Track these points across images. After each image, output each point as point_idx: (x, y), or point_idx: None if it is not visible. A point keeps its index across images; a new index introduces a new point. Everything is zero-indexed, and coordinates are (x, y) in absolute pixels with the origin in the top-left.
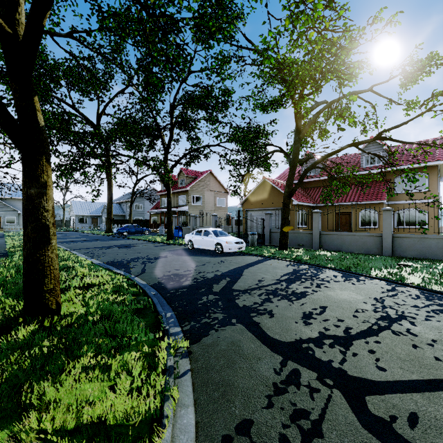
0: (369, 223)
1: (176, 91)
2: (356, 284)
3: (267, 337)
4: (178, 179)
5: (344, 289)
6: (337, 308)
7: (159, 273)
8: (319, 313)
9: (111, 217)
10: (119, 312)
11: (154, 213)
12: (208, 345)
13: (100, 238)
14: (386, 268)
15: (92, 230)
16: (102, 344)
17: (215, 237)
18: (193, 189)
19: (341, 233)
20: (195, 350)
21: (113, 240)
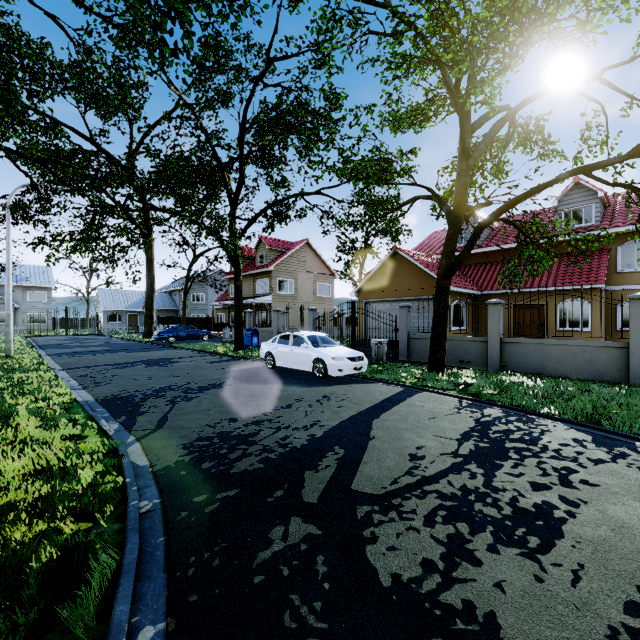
0: (574, 322)
1: (248, 99)
2: None
3: None
4: (256, 254)
5: None
6: None
7: (191, 429)
8: None
9: (152, 312)
10: None
11: (219, 307)
12: None
13: (130, 347)
14: None
15: (126, 334)
16: None
17: (313, 347)
18: (279, 269)
19: (543, 341)
20: None
21: (148, 350)
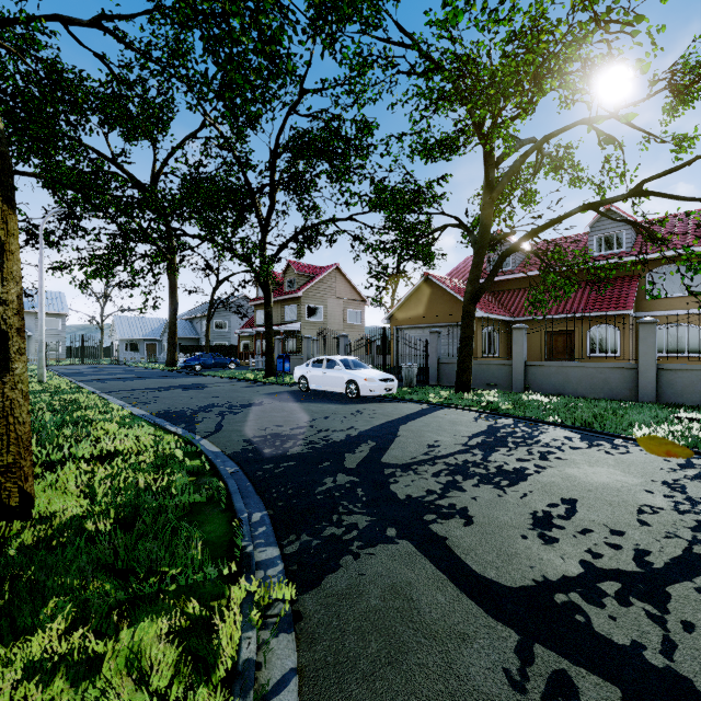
0: (604, 348)
1: (280, 127)
2: (615, 454)
3: (469, 574)
4: (284, 279)
5: (595, 464)
6: (598, 503)
7: (246, 431)
8: (565, 516)
9: (176, 340)
10: (155, 512)
11: (245, 335)
12: (338, 596)
13: (156, 374)
14: (658, 423)
15: (146, 363)
16: (91, 598)
17: (346, 370)
18: (308, 295)
19: (563, 364)
20: (309, 610)
21: (177, 377)
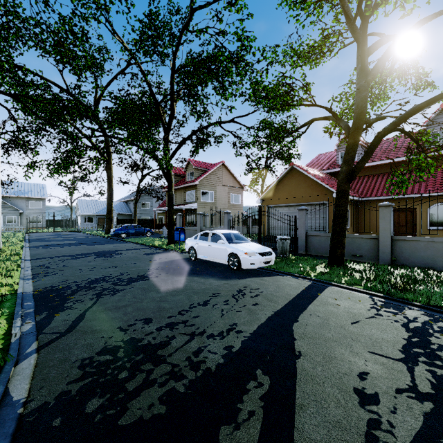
0: None
1: (176, 45)
2: None
3: None
4: (185, 172)
5: None
6: None
7: (101, 334)
8: None
9: (112, 215)
10: None
11: (160, 212)
12: None
13: (92, 240)
14: None
15: (95, 231)
16: None
17: (228, 243)
18: (203, 183)
19: (434, 239)
20: None
21: (104, 244)
